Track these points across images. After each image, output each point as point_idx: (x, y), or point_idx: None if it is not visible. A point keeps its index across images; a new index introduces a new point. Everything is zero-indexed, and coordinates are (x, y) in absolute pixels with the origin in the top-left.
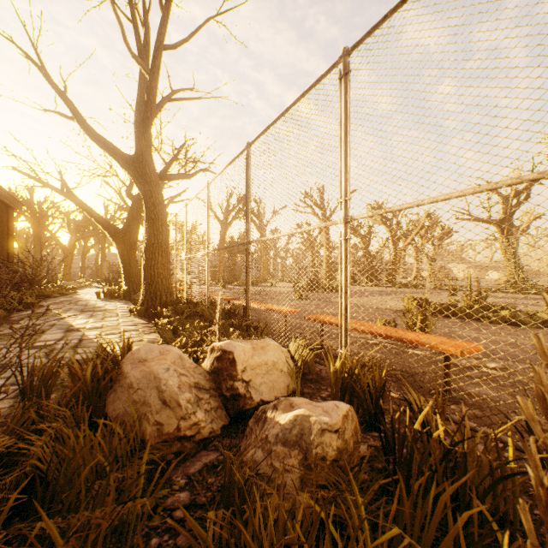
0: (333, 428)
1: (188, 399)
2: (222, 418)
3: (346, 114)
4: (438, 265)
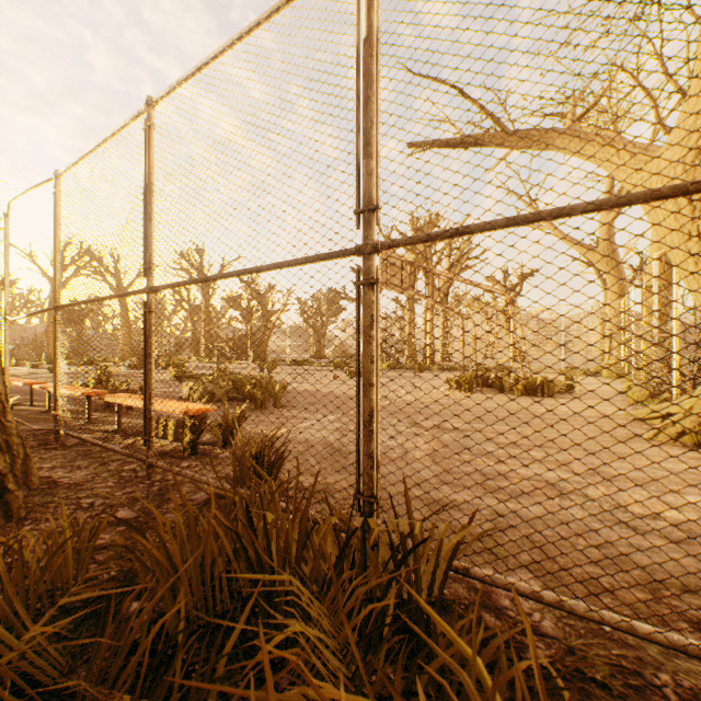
0: None
1: None
2: None
3: None
4: (339, 342)
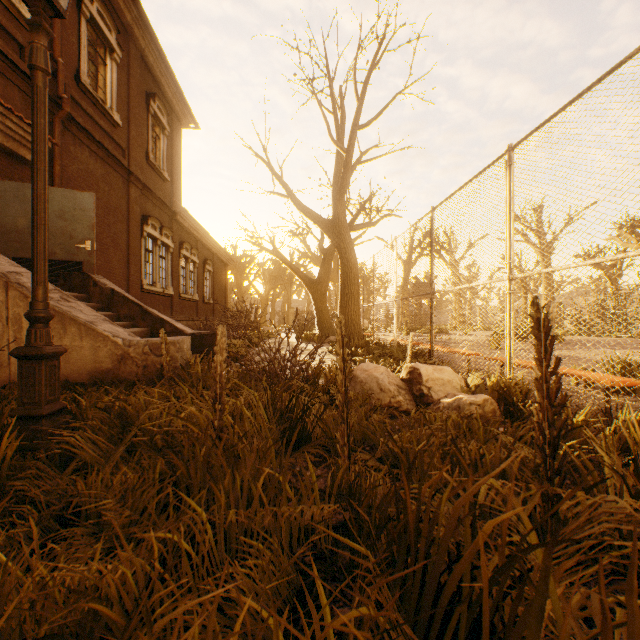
0: (476, 403)
1: (394, 389)
2: (413, 405)
3: (510, 196)
4: None
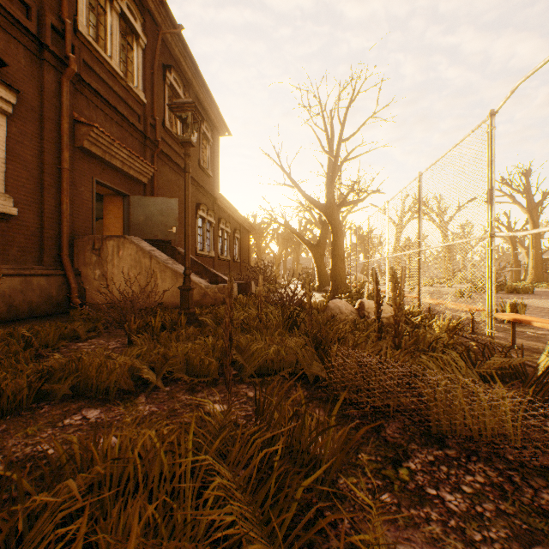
0: (385, 317)
1: (348, 312)
2: None
3: (419, 202)
4: None
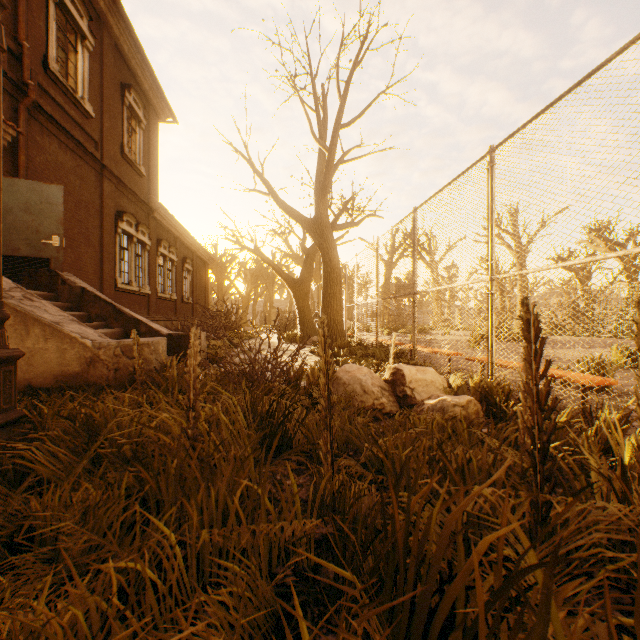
0: (460, 404)
1: (378, 390)
2: (396, 407)
3: (491, 197)
4: None
